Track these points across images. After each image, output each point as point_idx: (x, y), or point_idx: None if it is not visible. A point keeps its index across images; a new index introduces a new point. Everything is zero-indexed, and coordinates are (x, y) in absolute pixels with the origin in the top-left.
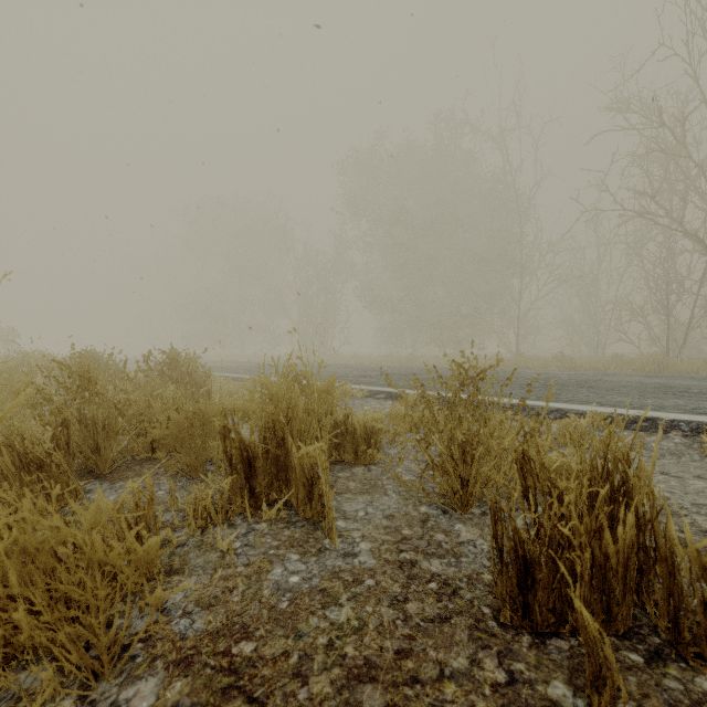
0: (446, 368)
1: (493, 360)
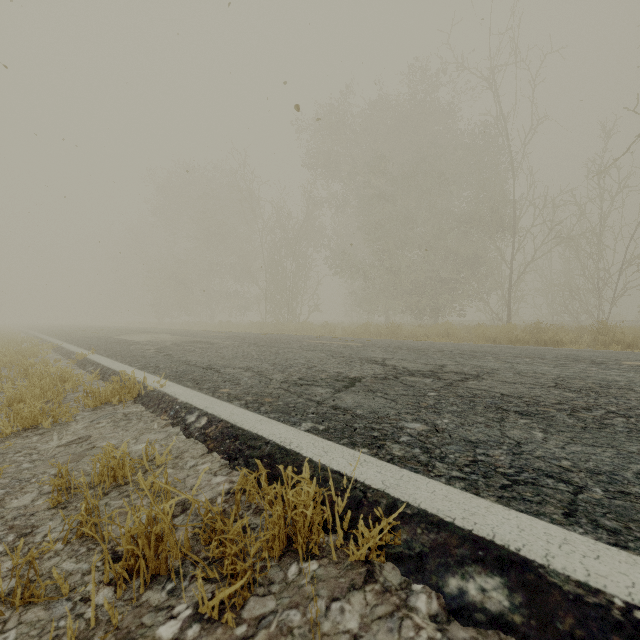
0: (482, 351)
1: (504, 332)
